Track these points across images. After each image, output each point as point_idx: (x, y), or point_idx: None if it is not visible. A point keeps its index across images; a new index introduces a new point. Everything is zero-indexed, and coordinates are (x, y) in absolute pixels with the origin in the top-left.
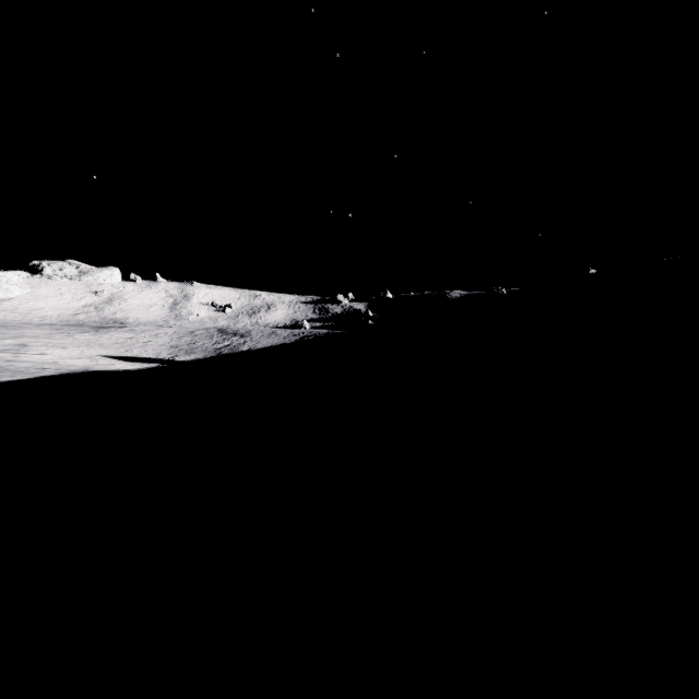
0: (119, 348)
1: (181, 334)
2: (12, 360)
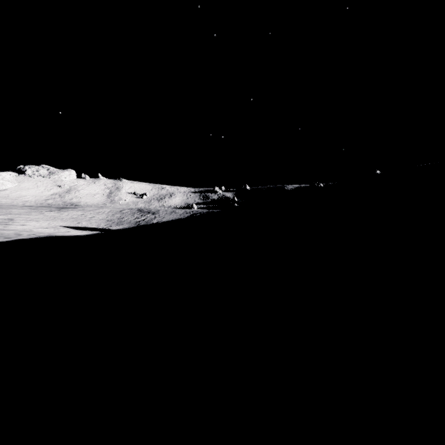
0: (73, 221)
1: (114, 212)
2: (1, 229)
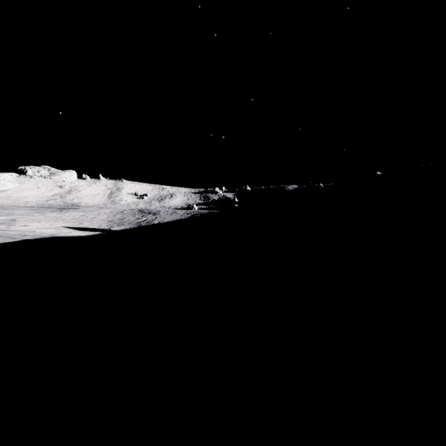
0: (75, 222)
1: (115, 213)
2: (5, 230)
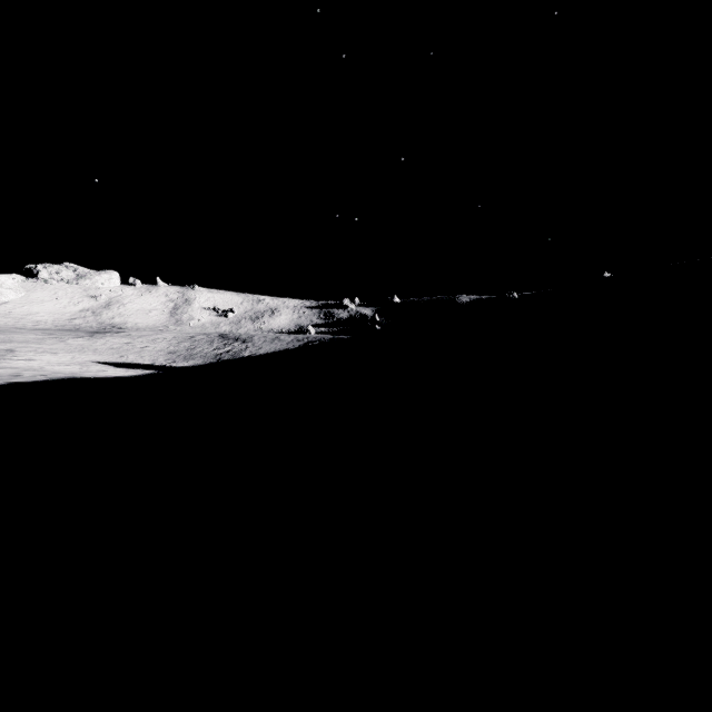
0: (114, 354)
1: (180, 340)
2: None
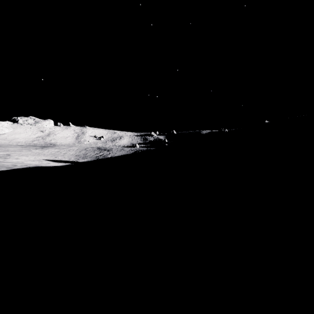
0: (52, 156)
1: (81, 150)
2: (2, 161)
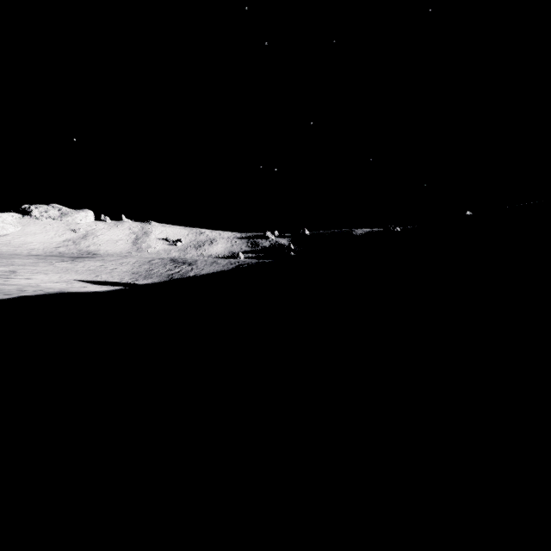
0: (91, 274)
1: (141, 263)
2: (1, 284)
